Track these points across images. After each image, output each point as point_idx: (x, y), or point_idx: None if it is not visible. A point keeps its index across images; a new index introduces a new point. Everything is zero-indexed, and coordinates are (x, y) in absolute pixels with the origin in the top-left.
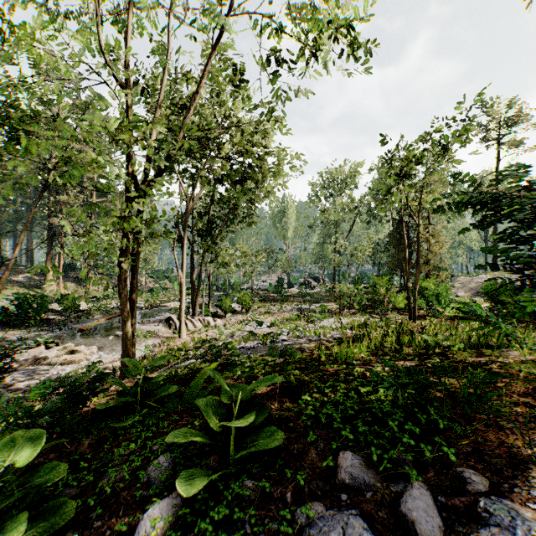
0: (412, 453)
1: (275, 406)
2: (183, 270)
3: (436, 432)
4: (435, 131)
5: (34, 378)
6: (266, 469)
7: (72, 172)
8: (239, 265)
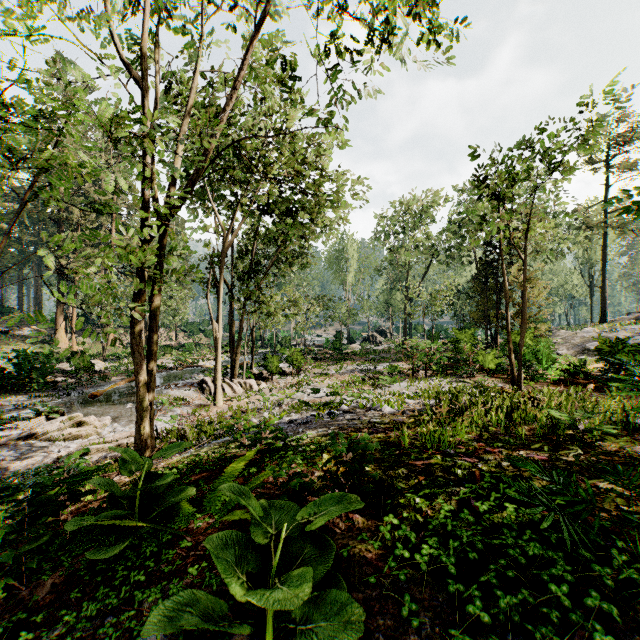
0: None
1: (341, 528)
2: (219, 321)
3: None
4: (548, 136)
5: (28, 459)
6: None
7: (56, 184)
8: (288, 316)
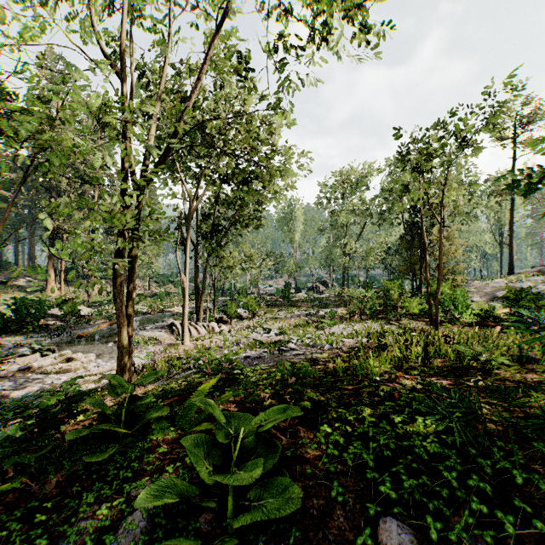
0: (490, 530)
1: (286, 437)
2: (186, 273)
3: (510, 488)
4: (459, 119)
5: (27, 388)
6: (276, 539)
7: (54, 161)
8: (244, 269)
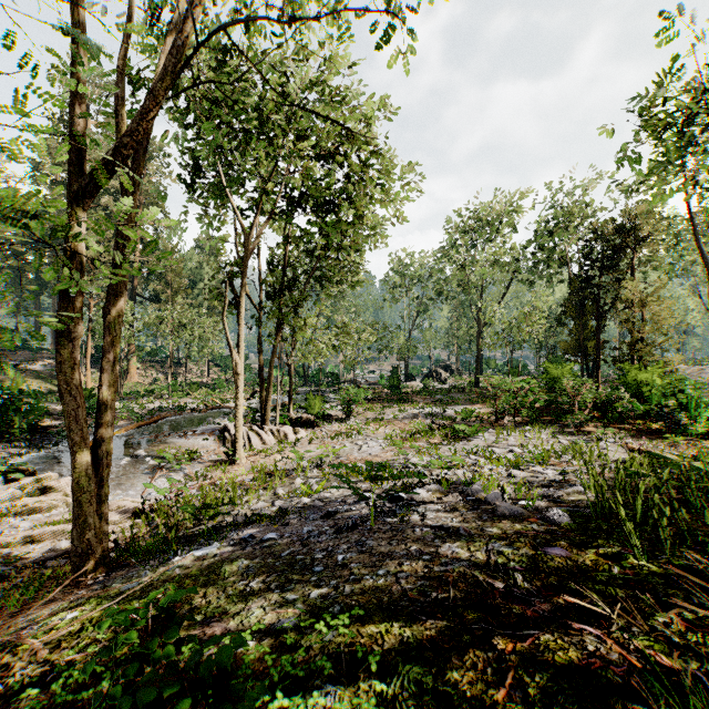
0: None
1: None
2: (241, 351)
3: None
4: None
5: None
6: None
7: None
8: (334, 347)
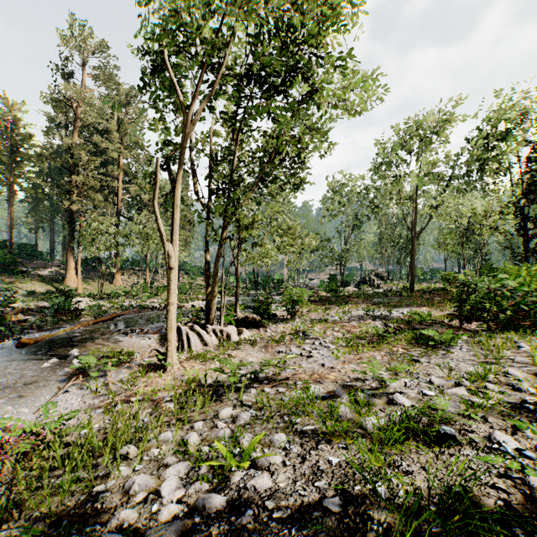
0: None
1: None
2: (174, 242)
3: None
4: None
5: None
6: None
7: None
8: (279, 249)
